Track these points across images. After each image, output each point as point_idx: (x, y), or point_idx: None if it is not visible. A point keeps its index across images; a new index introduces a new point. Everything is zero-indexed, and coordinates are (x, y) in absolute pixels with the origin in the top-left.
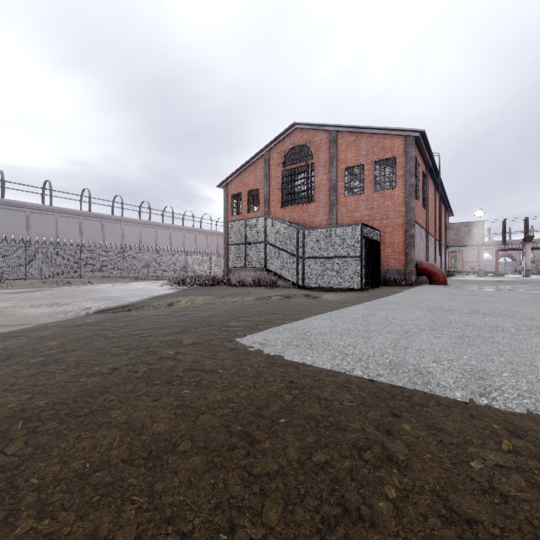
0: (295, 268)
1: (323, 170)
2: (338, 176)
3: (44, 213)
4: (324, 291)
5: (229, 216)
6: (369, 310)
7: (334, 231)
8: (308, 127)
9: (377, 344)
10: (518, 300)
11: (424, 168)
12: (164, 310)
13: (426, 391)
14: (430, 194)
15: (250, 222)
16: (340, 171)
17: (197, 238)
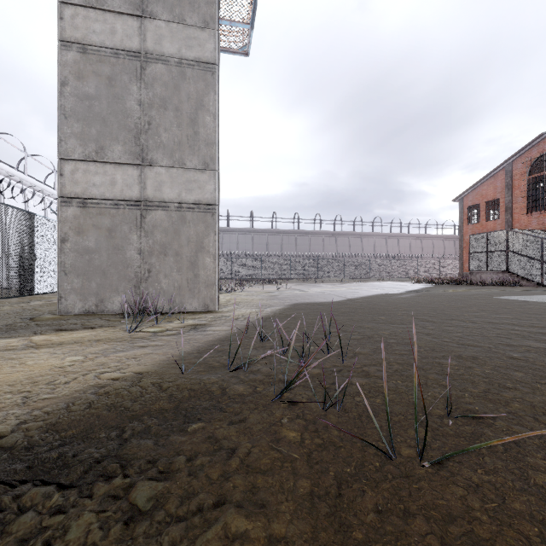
0: (540, 271)
1: None
2: None
3: (317, 235)
4: None
5: (464, 225)
6: None
7: None
8: None
9: None
10: None
11: None
12: (443, 292)
13: None
14: None
15: (491, 235)
16: None
17: (422, 243)
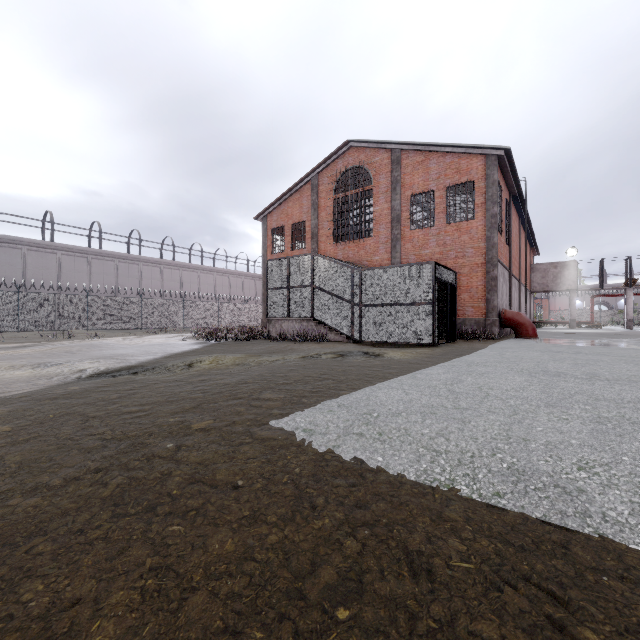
0: (350, 318)
1: (384, 197)
2: (403, 205)
3: (44, 250)
4: (386, 347)
5: (268, 254)
6: (451, 375)
7: (399, 272)
8: (365, 145)
9: (480, 433)
10: (639, 360)
11: (508, 195)
12: (179, 373)
13: (588, 531)
14: (514, 228)
15: (294, 261)
16: (405, 199)
17: (230, 281)
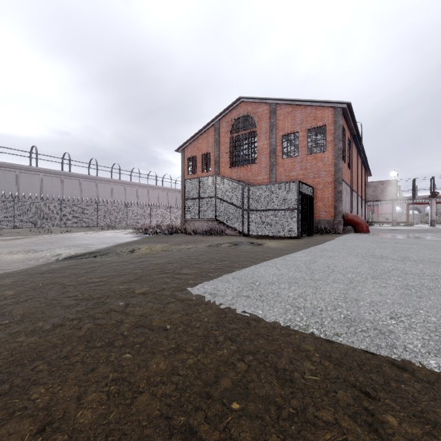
0: (241, 219)
1: (264, 136)
2: (277, 142)
3: (31, 173)
4: (266, 239)
5: (185, 175)
6: (309, 258)
7: (274, 187)
8: (252, 101)
9: (327, 295)
10: (438, 247)
11: (349, 135)
12: (125, 256)
13: (394, 357)
14: (354, 157)
15: (202, 180)
16: (279, 137)
17: (159, 194)
